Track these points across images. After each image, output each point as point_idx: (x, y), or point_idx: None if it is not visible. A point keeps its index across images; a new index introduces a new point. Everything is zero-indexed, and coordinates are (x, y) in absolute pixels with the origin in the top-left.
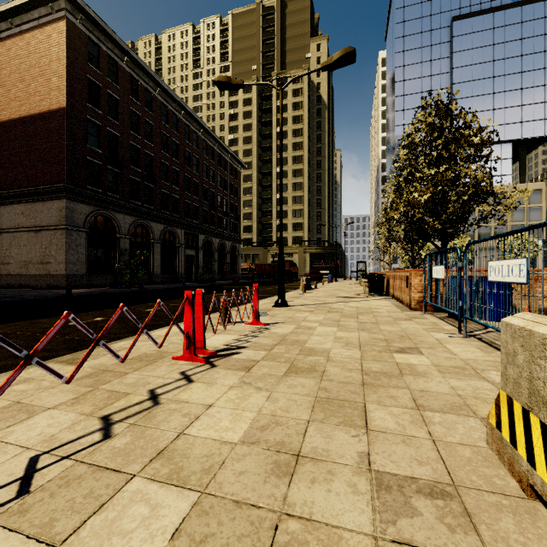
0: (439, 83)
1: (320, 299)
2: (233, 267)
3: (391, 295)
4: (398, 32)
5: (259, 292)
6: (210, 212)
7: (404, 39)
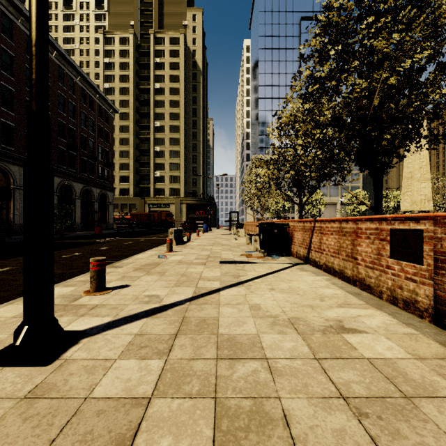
0: (292, 68)
1: (192, 273)
2: (104, 216)
3: (298, 256)
4: (261, 19)
5: (100, 252)
6: (70, 152)
7: (266, 26)
